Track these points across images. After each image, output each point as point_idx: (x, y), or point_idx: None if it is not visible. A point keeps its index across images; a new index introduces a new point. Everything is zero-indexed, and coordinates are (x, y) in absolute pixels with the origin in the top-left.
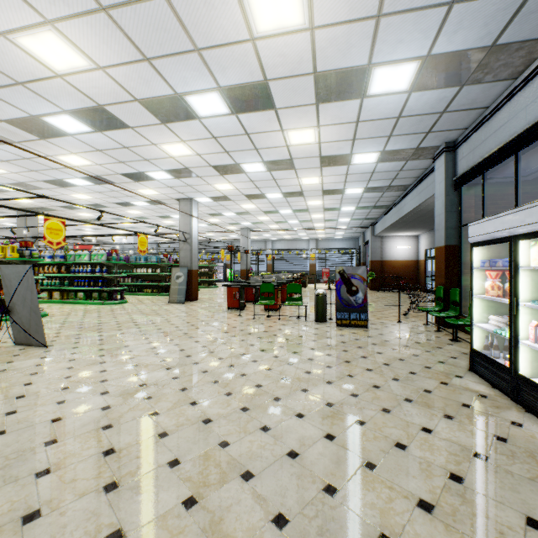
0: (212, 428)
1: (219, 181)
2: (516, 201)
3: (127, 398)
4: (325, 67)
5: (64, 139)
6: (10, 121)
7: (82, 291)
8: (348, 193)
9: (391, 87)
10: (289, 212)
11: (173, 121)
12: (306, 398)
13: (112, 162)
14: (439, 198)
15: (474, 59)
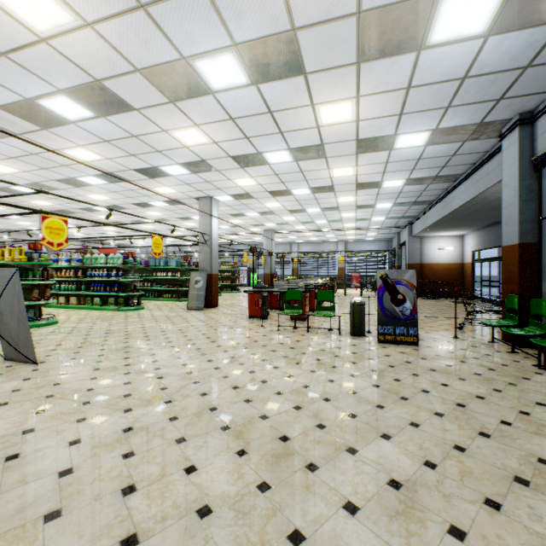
0: (209, 530)
1: (240, 176)
2: None
3: (100, 453)
4: (374, 2)
5: (67, 129)
6: (5, 107)
7: (99, 296)
8: (386, 187)
9: (461, 30)
10: (317, 210)
11: (183, 98)
12: (356, 466)
13: (122, 156)
14: (509, 185)
15: None
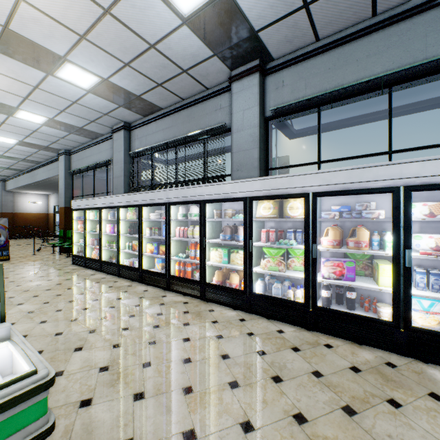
0: None
1: None
2: (94, 191)
3: None
4: None
5: None
6: None
7: None
8: None
9: (31, 119)
10: None
11: None
12: None
13: None
14: (61, 179)
15: (75, 128)
